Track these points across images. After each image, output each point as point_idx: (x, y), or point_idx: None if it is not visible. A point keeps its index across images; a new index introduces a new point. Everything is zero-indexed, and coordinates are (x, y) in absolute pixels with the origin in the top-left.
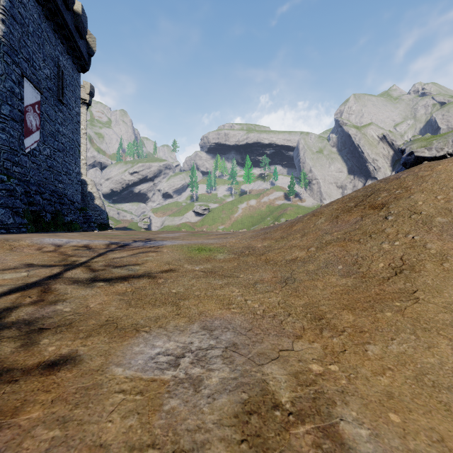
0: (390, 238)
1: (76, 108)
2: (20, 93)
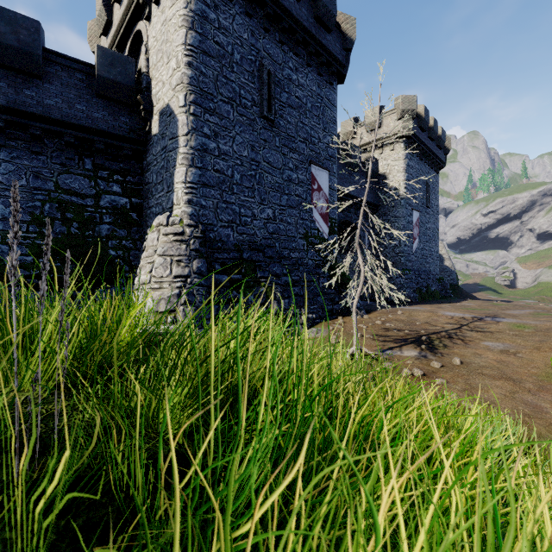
0: None
1: (436, 203)
2: (410, 220)
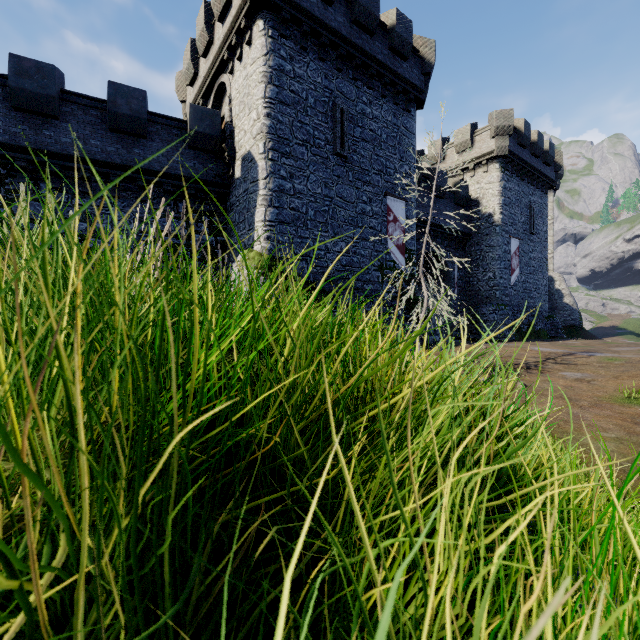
0: None
1: (544, 228)
2: (508, 249)
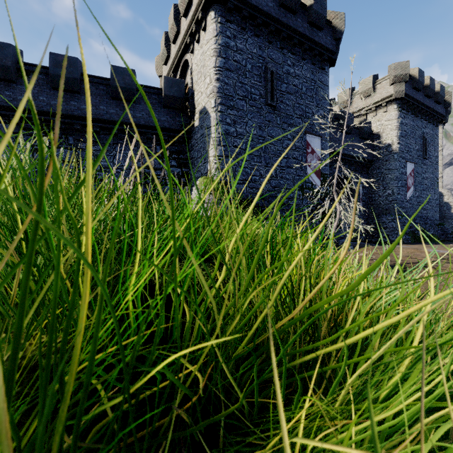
0: None
1: (435, 154)
2: (404, 171)
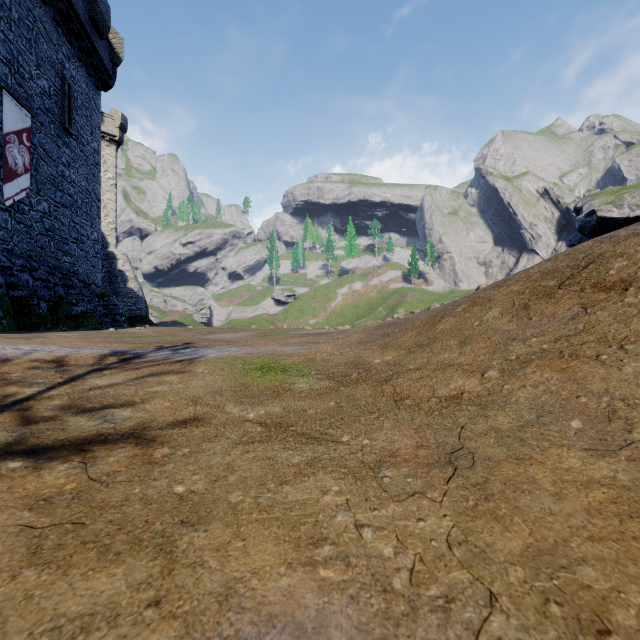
0: None
1: (94, 143)
2: None
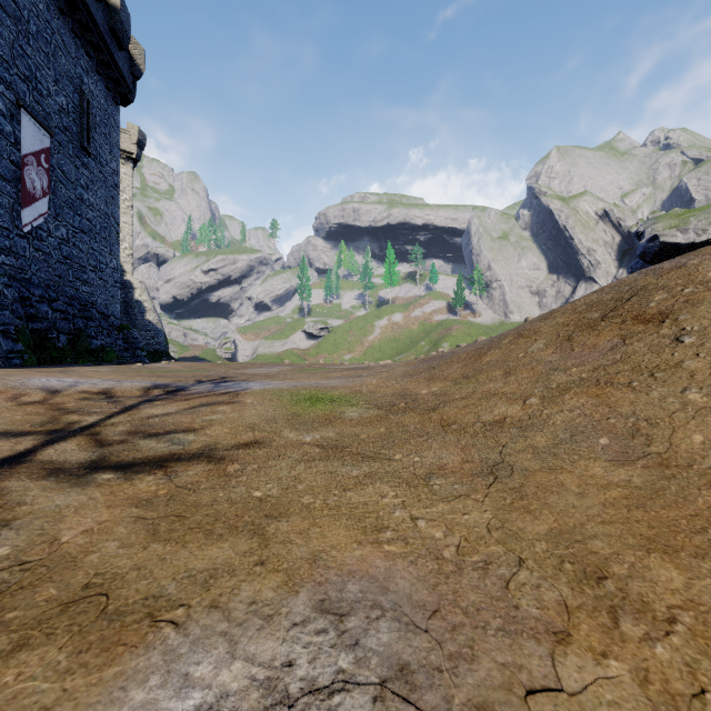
0: (699, 381)
1: (113, 163)
2: (13, 134)
